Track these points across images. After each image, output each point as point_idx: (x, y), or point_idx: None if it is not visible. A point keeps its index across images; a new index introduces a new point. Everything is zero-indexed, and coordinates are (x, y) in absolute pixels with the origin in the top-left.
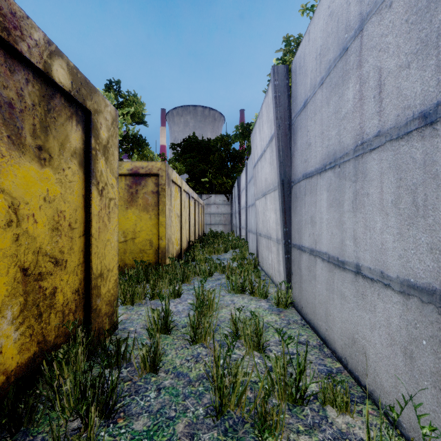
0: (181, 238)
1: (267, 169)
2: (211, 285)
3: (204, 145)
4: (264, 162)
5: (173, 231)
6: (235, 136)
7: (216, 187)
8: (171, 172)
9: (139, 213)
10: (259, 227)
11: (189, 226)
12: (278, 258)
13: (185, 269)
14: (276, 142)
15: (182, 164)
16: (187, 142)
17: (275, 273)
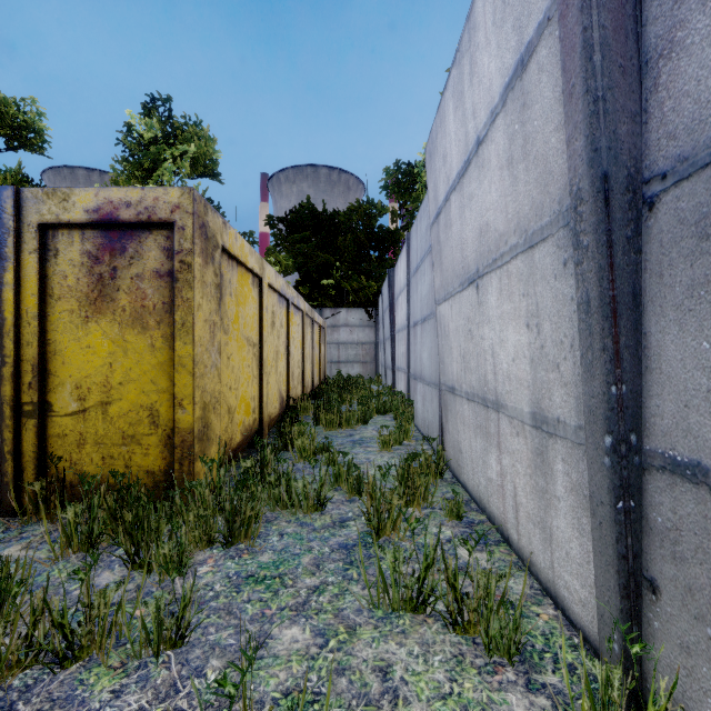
0: (261, 396)
1: (492, 191)
2: (315, 555)
3: (327, 218)
4: (475, 181)
5: (234, 380)
6: (384, 189)
7: (349, 296)
8: (219, 226)
9: (121, 334)
10: (449, 370)
11: (288, 366)
12: (539, 482)
13: (251, 487)
14: (573, 20)
15: (288, 253)
16: (296, 215)
17: (518, 521)
